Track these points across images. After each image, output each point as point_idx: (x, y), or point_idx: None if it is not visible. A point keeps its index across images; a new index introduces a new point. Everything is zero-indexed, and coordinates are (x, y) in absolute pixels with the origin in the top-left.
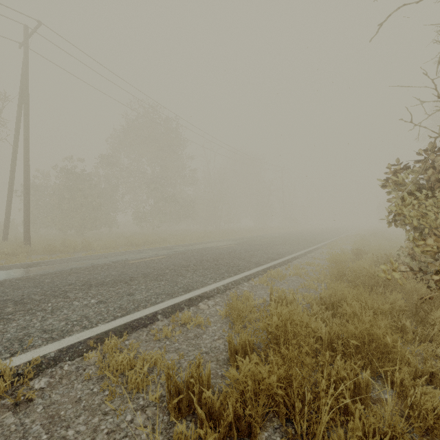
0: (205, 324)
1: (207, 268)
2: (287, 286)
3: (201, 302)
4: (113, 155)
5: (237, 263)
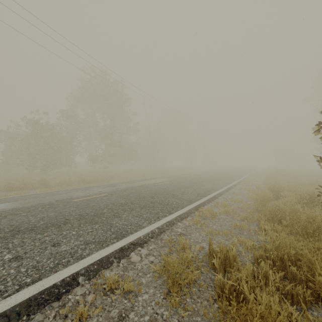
0: (135, 290)
1: (143, 207)
2: (219, 226)
3: (134, 252)
4: (72, 109)
5: (171, 201)
